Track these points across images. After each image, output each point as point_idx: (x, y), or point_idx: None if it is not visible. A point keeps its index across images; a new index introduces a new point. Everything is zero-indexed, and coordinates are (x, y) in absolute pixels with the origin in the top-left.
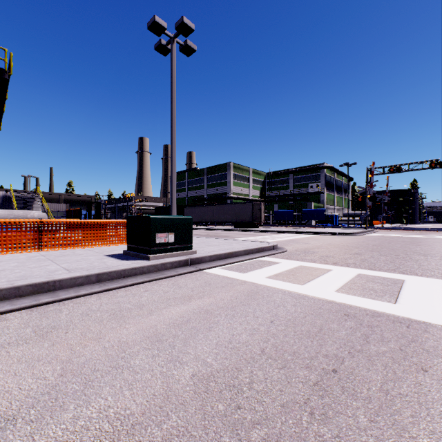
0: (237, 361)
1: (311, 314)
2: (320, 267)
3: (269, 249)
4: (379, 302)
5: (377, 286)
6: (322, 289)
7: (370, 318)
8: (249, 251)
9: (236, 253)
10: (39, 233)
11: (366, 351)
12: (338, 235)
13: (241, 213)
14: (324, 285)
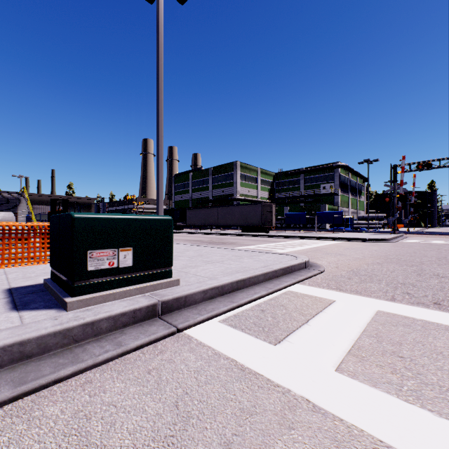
0: None
1: None
2: (426, 319)
3: (300, 268)
4: None
5: None
6: None
7: None
8: (272, 274)
9: (251, 280)
10: None
11: None
12: (368, 242)
13: (249, 216)
14: None
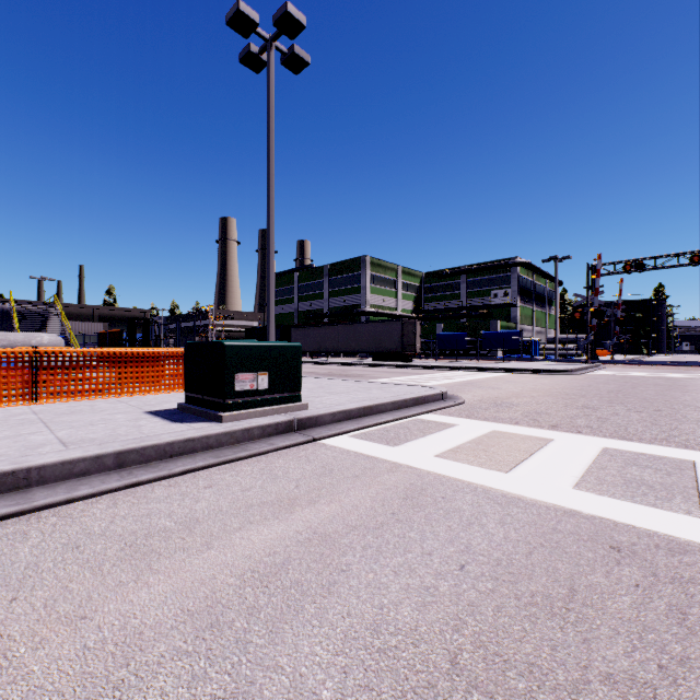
0: (395, 699)
1: (540, 546)
2: (531, 434)
3: (435, 399)
4: (670, 515)
5: (650, 477)
6: (548, 483)
7: (668, 558)
8: (401, 404)
9: (378, 408)
10: (32, 372)
11: (699, 664)
12: (543, 374)
13: (383, 338)
14: (549, 473)
